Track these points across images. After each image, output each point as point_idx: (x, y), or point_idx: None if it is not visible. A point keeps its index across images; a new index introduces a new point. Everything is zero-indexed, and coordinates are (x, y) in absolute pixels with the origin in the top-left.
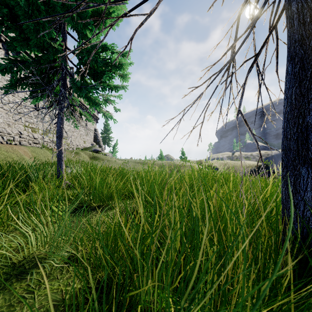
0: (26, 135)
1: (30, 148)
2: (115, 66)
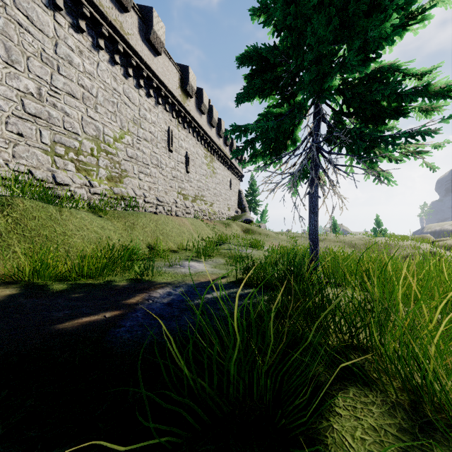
0: (180, 204)
1: (189, 220)
2: (442, 95)
